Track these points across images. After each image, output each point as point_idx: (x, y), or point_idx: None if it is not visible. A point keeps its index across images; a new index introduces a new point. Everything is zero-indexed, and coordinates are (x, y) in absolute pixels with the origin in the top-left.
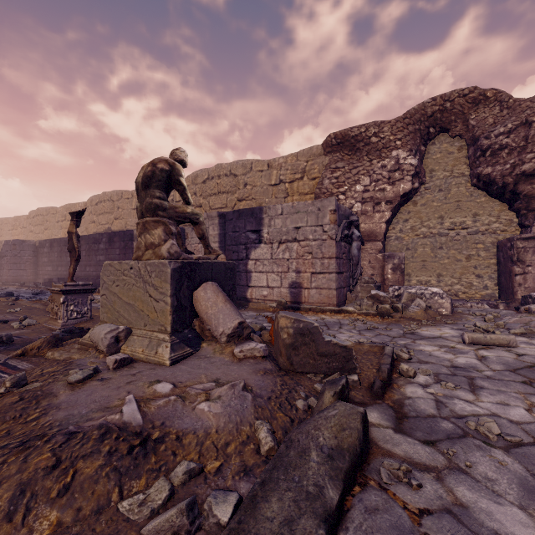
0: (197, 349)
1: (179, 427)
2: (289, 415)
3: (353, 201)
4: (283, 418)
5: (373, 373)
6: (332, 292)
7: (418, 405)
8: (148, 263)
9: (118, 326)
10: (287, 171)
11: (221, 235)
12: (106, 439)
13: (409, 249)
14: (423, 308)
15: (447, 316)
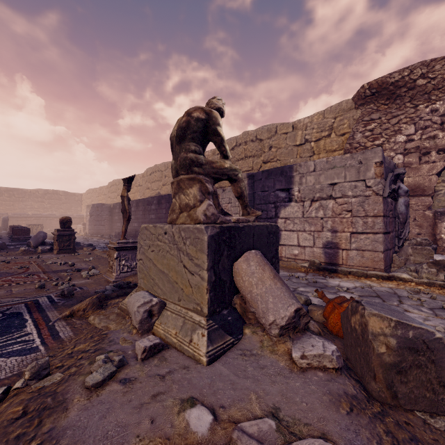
0: (239, 338)
1: None
2: None
3: (392, 153)
4: None
5: None
6: (378, 255)
7: None
8: (182, 228)
9: (151, 298)
10: (312, 130)
11: (249, 195)
12: None
13: None
14: None
15: None
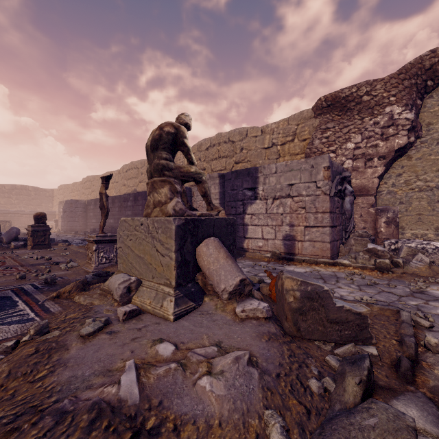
0: (200, 304)
1: (177, 410)
2: (303, 403)
3: (343, 158)
4: (297, 407)
5: (393, 345)
6: (325, 245)
7: None
8: (155, 220)
9: (130, 277)
10: (278, 135)
11: (221, 193)
12: (95, 428)
13: (402, 203)
14: (426, 263)
15: None
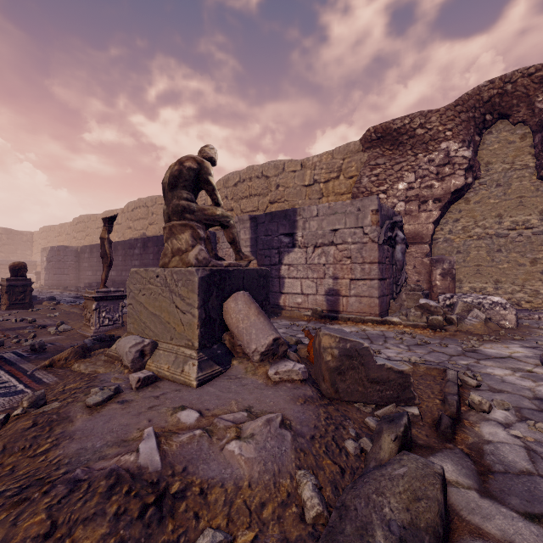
0: (227, 368)
1: (204, 475)
2: (338, 463)
3: (395, 200)
4: (331, 467)
5: (436, 405)
6: (374, 301)
7: (503, 455)
8: (174, 271)
9: (143, 339)
10: (321, 171)
11: (252, 239)
12: (115, 493)
13: (460, 252)
14: (482, 320)
15: (512, 330)
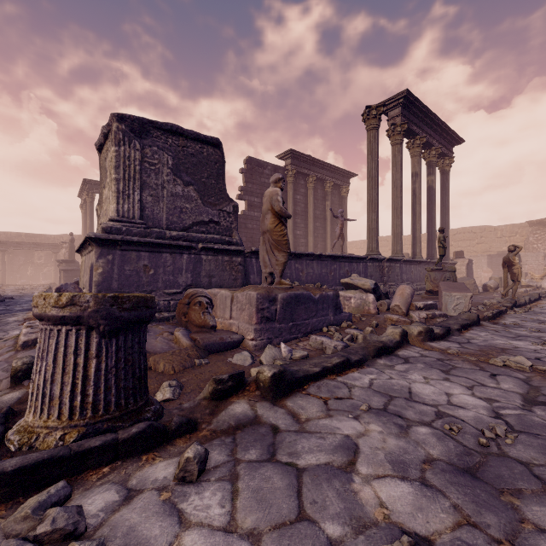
0: None
1: None
2: None
3: (545, 247)
4: None
5: None
6: None
7: None
8: None
9: None
10: (506, 232)
11: (488, 262)
12: None
13: None
14: None
15: None
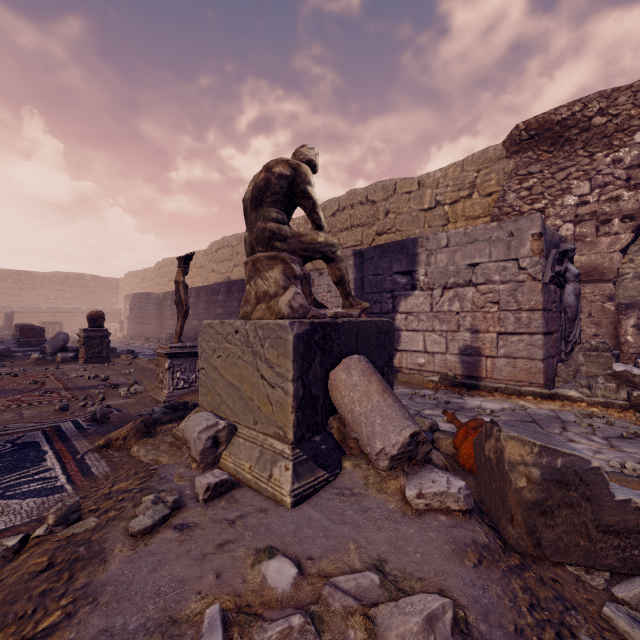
0: (336, 473)
1: None
2: None
3: (558, 221)
4: None
5: None
6: (535, 365)
7: None
8: (259, 325)
9: (217, 420)
10: (446, 189)
11: (357, 280)
12: None
13: None
14: None
15: None
